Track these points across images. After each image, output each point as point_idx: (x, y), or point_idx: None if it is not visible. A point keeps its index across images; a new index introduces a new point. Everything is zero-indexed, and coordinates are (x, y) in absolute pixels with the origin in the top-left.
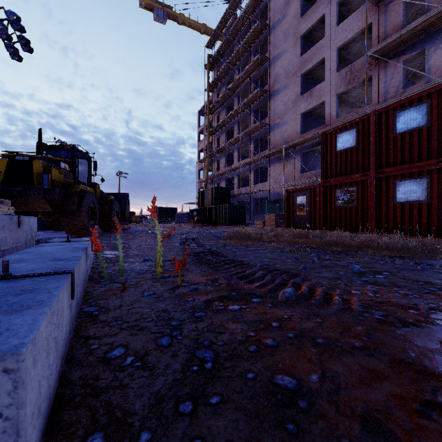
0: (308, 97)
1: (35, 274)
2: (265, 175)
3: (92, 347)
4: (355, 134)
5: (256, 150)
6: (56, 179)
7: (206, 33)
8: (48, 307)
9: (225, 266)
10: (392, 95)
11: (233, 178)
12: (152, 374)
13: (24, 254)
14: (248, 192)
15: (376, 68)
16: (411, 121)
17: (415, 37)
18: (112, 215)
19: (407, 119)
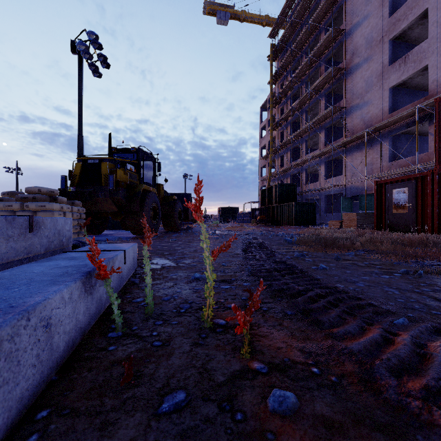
0: (401, 65)
1: None
2: (339, 168)
3: None
4: None
5: (327, 139)
6: (121, 180)
7: (268, 25)
8: None
9: (329, 311)
10: None
11: (299, 174)
12: None
13: None
14: (318, 188)
15: None
16: None
17: None
18: (174, 215)
19: None
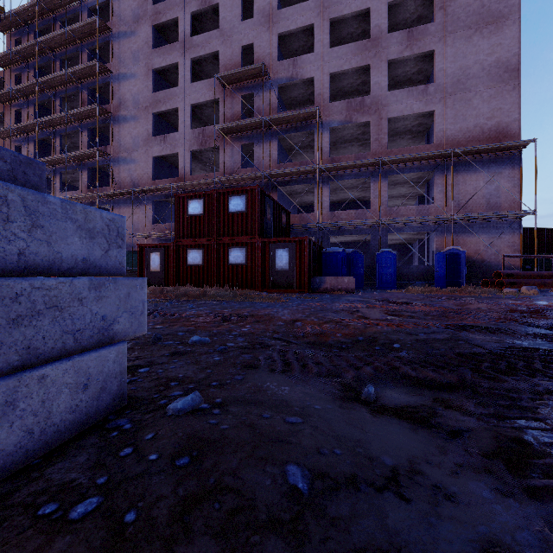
0: (162, 142)
1: None
2: None
3: None
4: (202, 204)
5: (92, 182)
6: None
7: None
8: None
9: None
10: (234, 170)
11: None
12: None
13: None
14: None
15: (223, 141)
16: (238, 206)
17: (248, 130)
18: None
19: (235, 203)
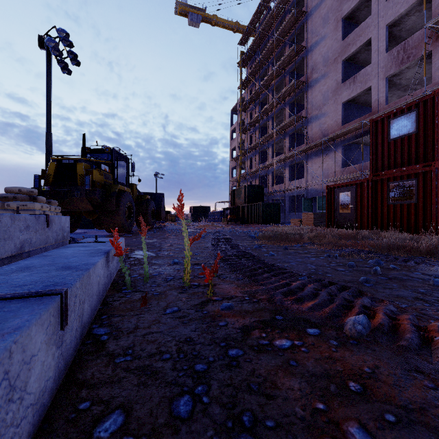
0: (351, 84)
1: (13, 295)
2: (301, 171)
3: (80, 406)
4: (414, 118)
5: (291, 145)
6: (96, 180)
7: (238, 31)
8: None
9: (264, 275)
10: None
11: (267, 175)
12: None
13: (39, 258)
14: (283, 189)
15: (437, 41)
16: None
17: None
18: (148, 214)
19: None
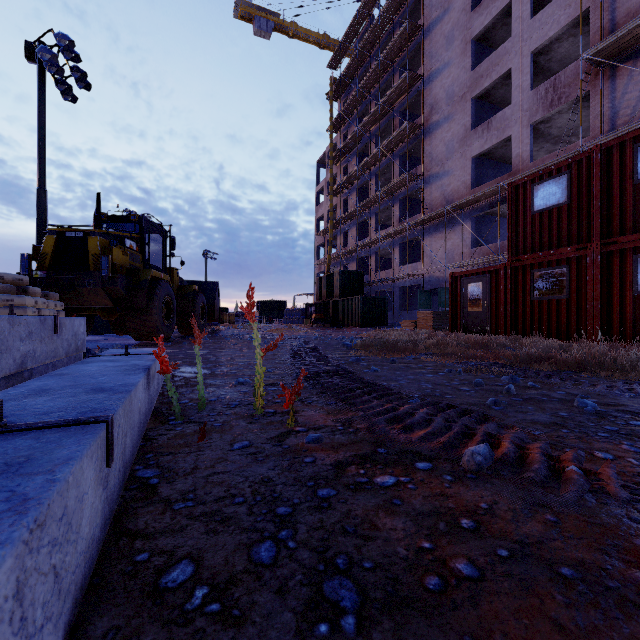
0: (484, 132)
1: (46, 424)
2: (416, 252)
3: (137, 558)
4: (565, 183)
5: (403, 214)
6: (118, 263)
7: (327, 47)
8: (27, 520)
9: (363, 398)
10: (625, 120)
11: (368, 257)
12: (239, 638)
13: (54, 378)
14: (391, 277)
15: (596, 78)
16: None
17: None
18: (195, 312)
19: None
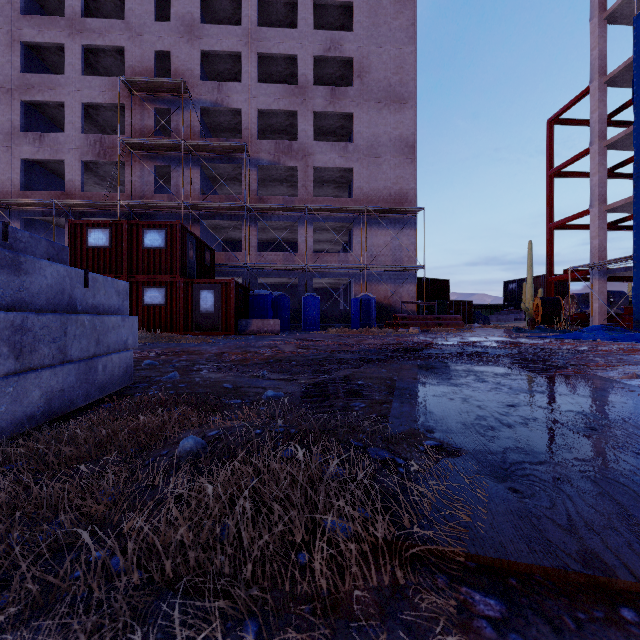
0: (36, 141)
1: None
2: None
3: None
4: (109, 235)
5: None
6: None
7: None
8: None
9: None
10: (145, 194)
11: None
12: None
13: None
14: None
15: (129, 156)
16: (155, 241)
17: (164, 150)
18: None
19: (152, 238)
